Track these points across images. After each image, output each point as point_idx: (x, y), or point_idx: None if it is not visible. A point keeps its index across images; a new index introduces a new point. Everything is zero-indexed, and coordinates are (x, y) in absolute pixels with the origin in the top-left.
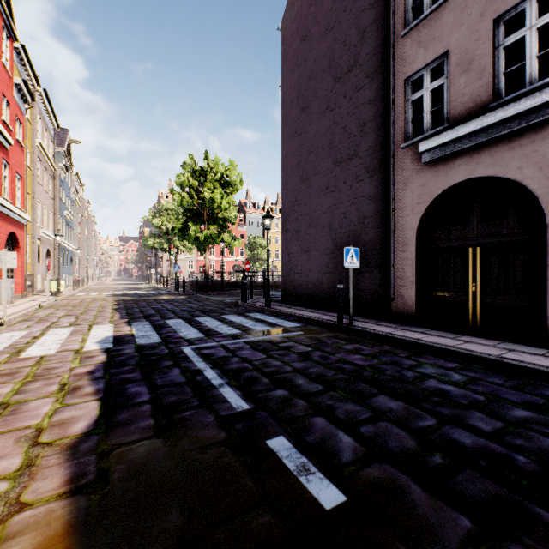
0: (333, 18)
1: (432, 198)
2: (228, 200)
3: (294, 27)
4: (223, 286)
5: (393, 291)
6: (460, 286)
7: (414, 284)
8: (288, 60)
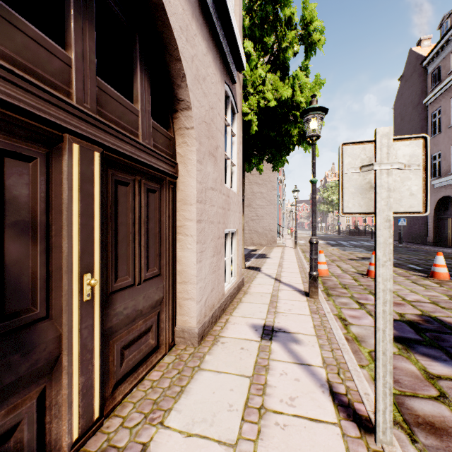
0: (412, 116)
1: (437, 200)
2: None
3: (398, 112)
4: (365, 233)
5: (426, 233)
6: (446, 231)
7: (433, 231)
8: (395, 126)
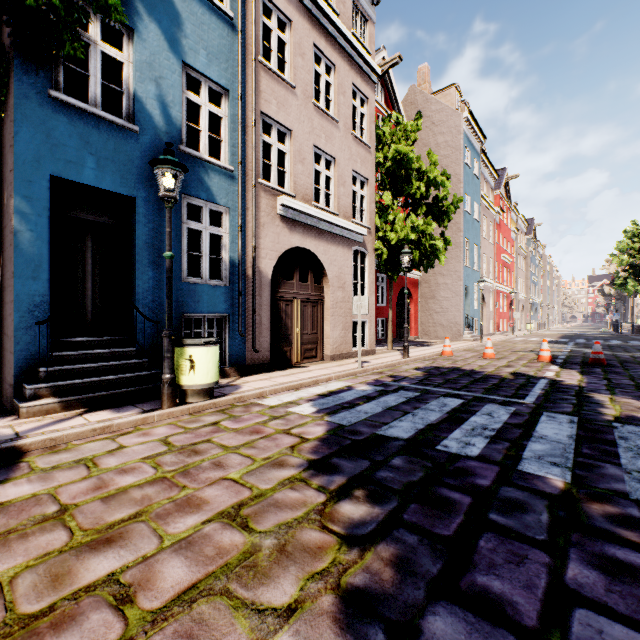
0: None
1: None
2: None
3: None
4: None
5: None
6: None
7: None
8: None
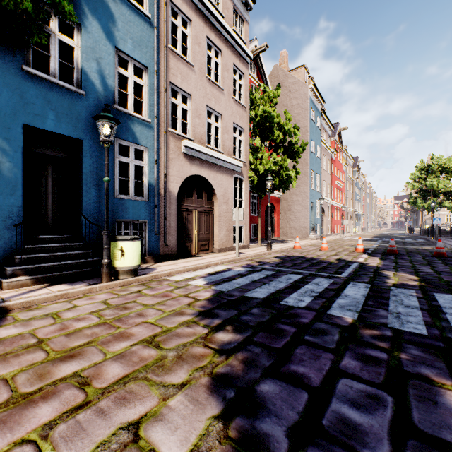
0: None
1: None
2: (444, 183)
3: None
4: (438, 232)
5: None
6: None
7: None
8: None
